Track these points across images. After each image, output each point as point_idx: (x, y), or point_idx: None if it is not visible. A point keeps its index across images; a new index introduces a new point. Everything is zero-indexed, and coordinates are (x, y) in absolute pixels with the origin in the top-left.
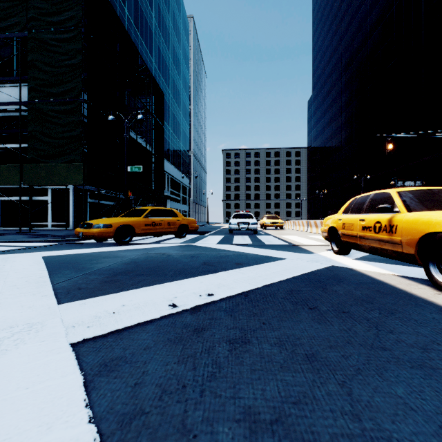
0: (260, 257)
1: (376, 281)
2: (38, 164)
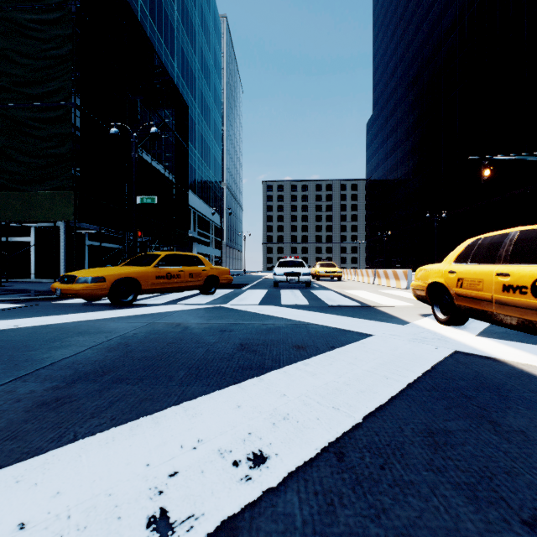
0: (329, 330)
1: None
2: (11, 192)
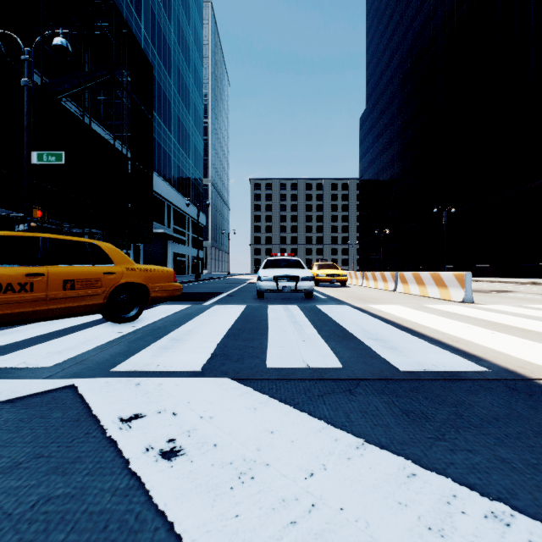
0: None
1: None
2: None
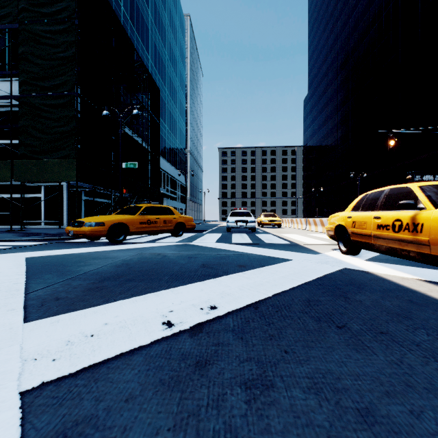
0: (263, 258)
1: (401, 287)
2: (29, 160)
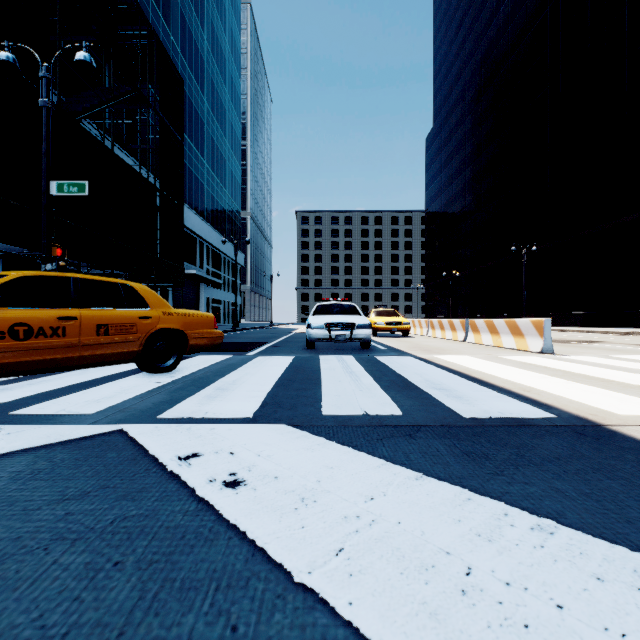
0: None
1: None
2: None
